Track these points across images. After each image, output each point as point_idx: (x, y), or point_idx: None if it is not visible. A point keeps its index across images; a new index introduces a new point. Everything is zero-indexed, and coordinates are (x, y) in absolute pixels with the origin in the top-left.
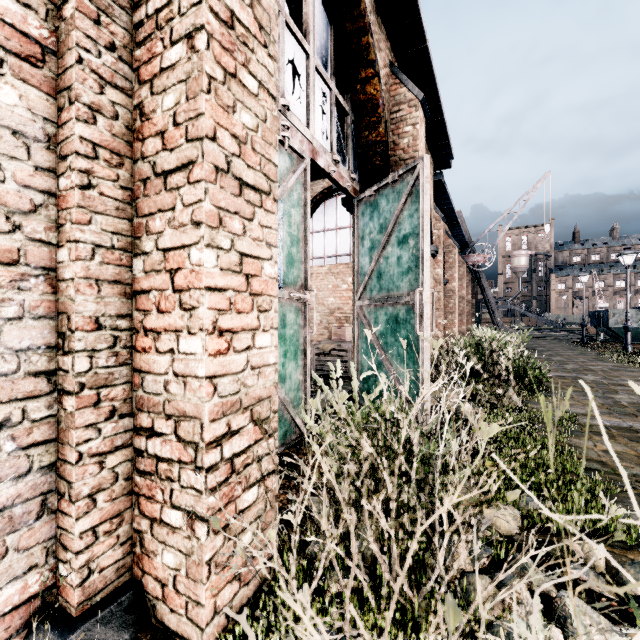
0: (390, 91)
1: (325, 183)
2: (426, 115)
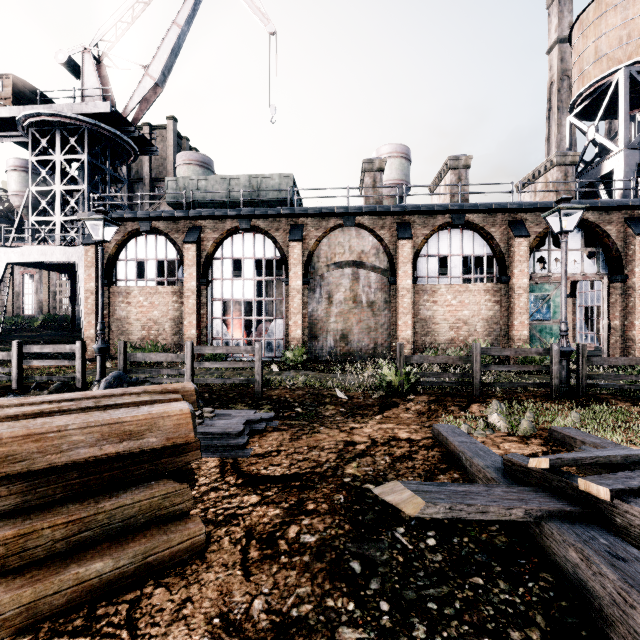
0: (625, 230)
1: None
2: None
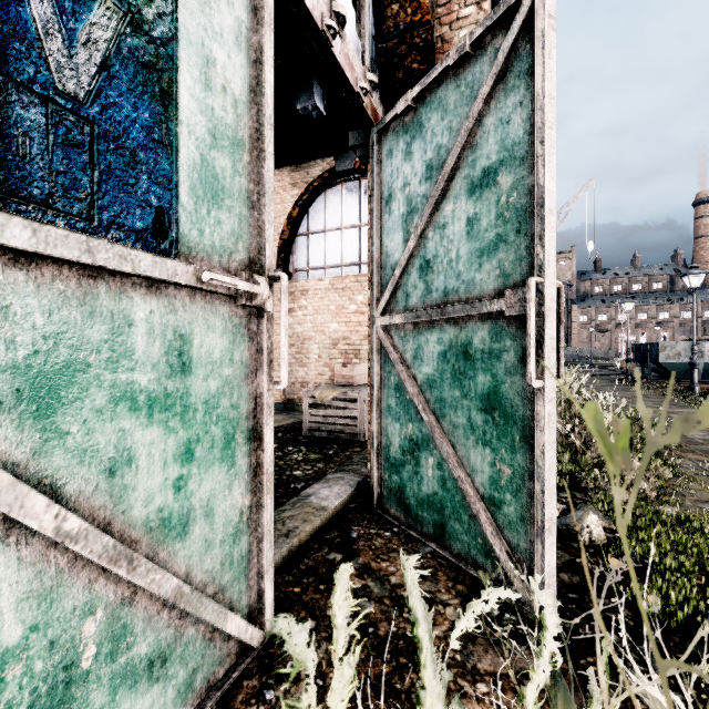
0: None
1: (325, 164)
2: (494, 1)
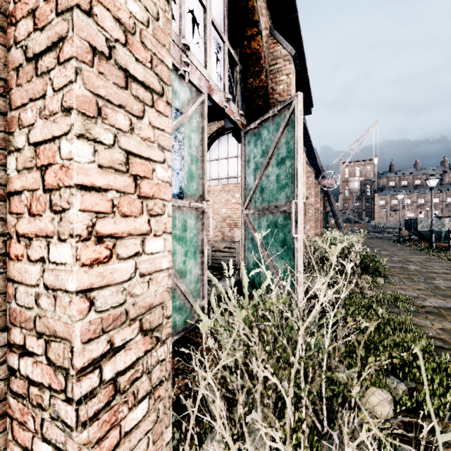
0: (269, 49)
1: (219, 124)
2: (296, 68)
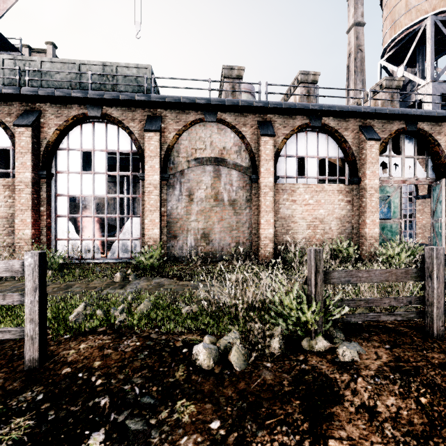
0: None
1: None
2: None
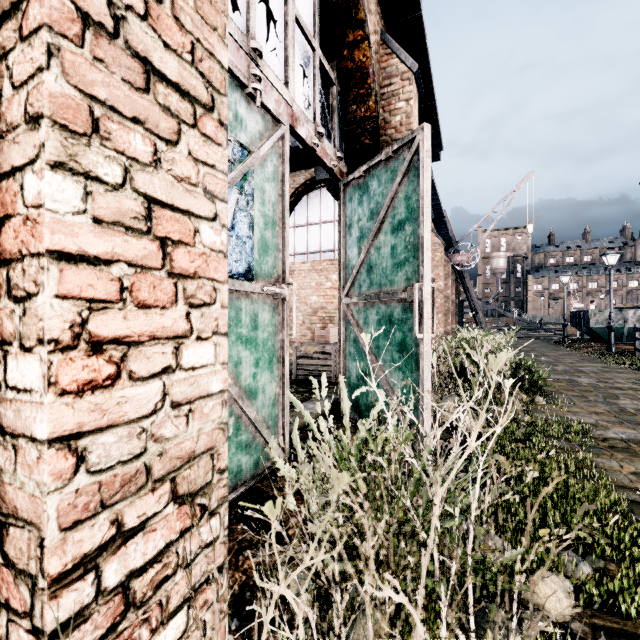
0: (380, 62)
1: (308, 174)
2: (420, 92)
